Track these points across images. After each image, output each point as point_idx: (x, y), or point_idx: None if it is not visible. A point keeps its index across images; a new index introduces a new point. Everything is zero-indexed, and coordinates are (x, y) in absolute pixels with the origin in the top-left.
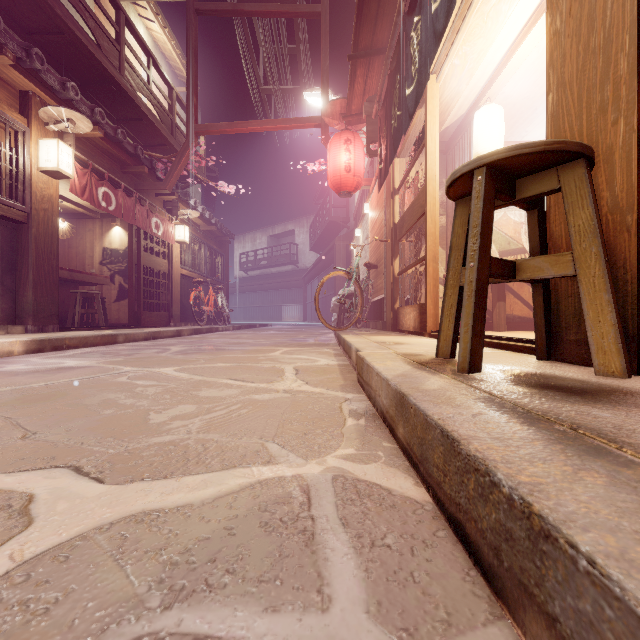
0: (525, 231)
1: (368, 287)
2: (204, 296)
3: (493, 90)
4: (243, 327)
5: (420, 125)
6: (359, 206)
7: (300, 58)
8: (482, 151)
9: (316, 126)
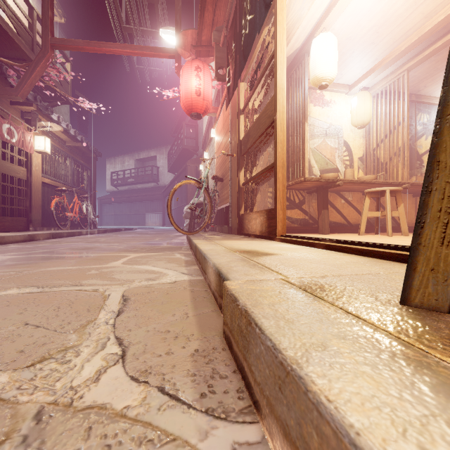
0: (338, 155)
1: (215, 197)
2: (70, 204)
3: (329, 20)
4: (109, 231)
5: (265, 47)
6: (206, 136)
7: (157, 3)
8: (320, 73)
9: (170, 57)
